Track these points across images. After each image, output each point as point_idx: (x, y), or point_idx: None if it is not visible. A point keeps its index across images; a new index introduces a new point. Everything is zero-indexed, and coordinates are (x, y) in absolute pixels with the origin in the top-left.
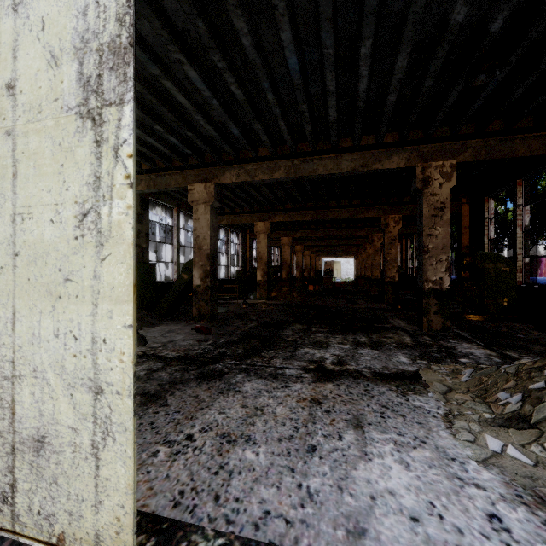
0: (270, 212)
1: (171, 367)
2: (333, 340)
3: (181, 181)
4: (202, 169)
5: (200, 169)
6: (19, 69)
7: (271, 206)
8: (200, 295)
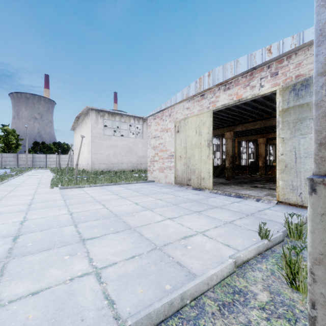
0: (267, 132)
1: (217, 183)
2: (270, 184)
3: (222, 131)
4: (229, 127)
5: (228, 127)
6: (201, 141)
7: (266, 131)
8: (228, 170)
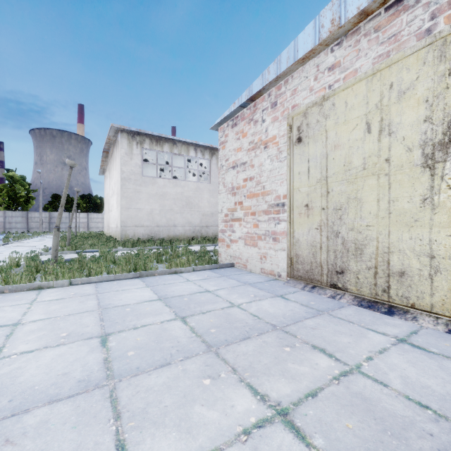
0: None
1: None
2: None
3: None
4: None
5: None
6: (391, 154)
7: None
8: None
